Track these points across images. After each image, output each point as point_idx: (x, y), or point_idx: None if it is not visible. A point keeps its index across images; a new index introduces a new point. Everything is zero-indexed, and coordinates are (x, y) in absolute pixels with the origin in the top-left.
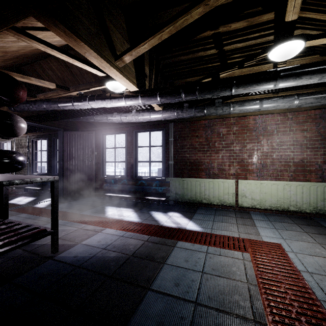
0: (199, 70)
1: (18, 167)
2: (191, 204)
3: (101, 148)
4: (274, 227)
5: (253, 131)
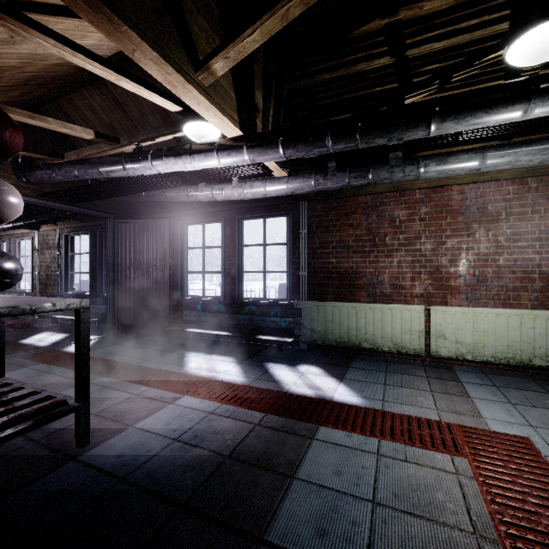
0: (357, 99)
1: (1, 282)
2: (340, 350)
3: (179, 249)
4: (507, 400)
5: (459, 214)
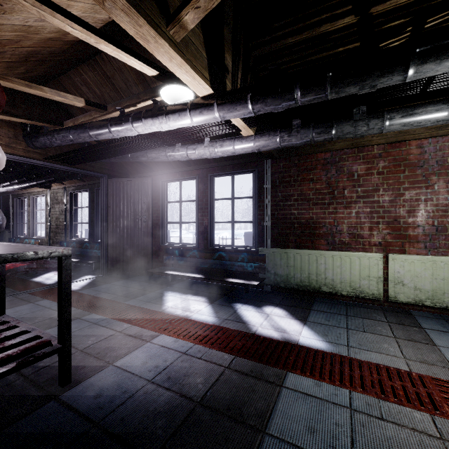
0: (320, 60)
1: None
2: (301, 292)
3: (160, 203)
4: None
5: (417, 167)
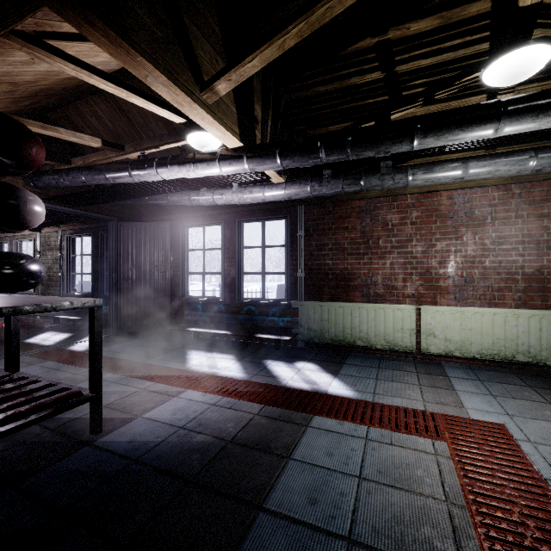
0: (351, 110)
1: (28, 282)
2: (335, 348)
3: (180, 251)
4: (489, 392)
5: (448, 218)
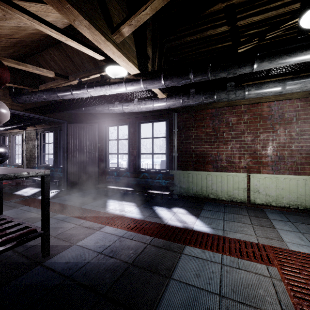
0: (207, 52)
1: None
2: (196, 199)
3: (104, 140)
4: (298, 230)
5: (267, 119)
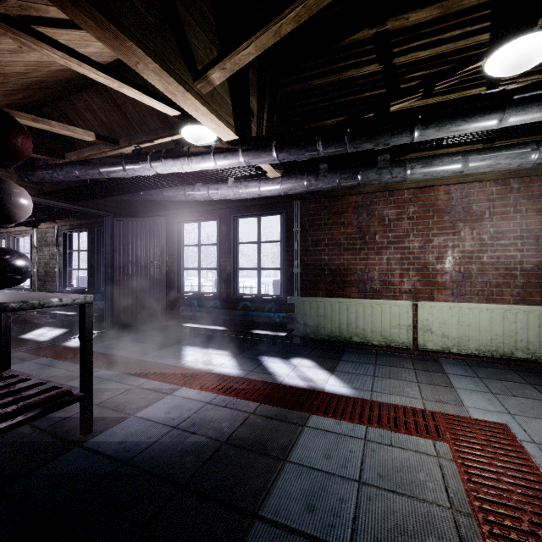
0: (347, 103)
1: (13, 278)
2: (331, 344)
3: (176, 246)
4: (488, 390)
5: (445, 213)
